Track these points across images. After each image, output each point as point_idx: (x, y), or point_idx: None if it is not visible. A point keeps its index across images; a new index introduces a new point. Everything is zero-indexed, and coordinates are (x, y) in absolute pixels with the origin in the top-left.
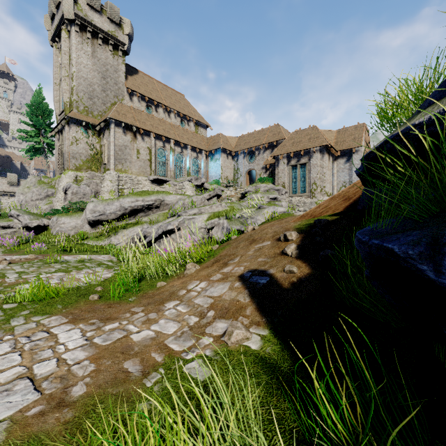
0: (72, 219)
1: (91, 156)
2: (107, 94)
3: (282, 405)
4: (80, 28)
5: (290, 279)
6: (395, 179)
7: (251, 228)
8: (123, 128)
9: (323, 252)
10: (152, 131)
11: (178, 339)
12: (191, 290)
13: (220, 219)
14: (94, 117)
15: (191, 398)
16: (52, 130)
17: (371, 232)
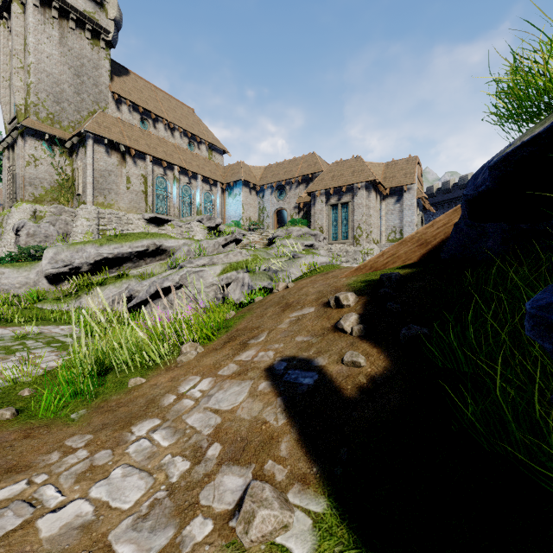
0: (22, 272)
1: (58, 183)
2: (83, 98)
3: None
4: (41, 2)
5: (355, 377)
6: None
7: (283, 285)
8: (106, 146)
9: (406, 329)
10: (148, 153)
11: (139, 524)
12: (185, 395)
13: (239, 272)
14: (63, 129)
15: None
16: None
17: None
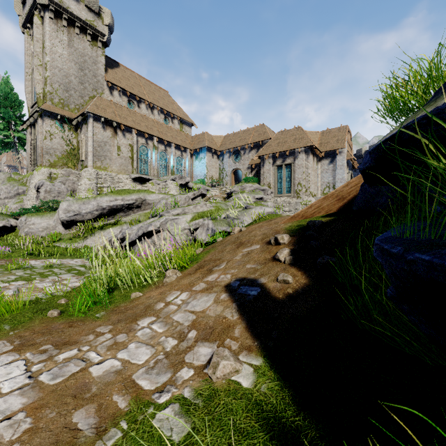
0: (44, 220)
1: (67, 152)
2: (85, 87)
3: None
4: (55, 15)
5: (285, 290)
6: (441, 169)
7: (238, 229)
8: (103, 123)
9: (320, 259)
10: (134, 127)
11: (149, 371)
12: (171, 303)
13: (205, 219)
14: (70, 110)
15: None
16: (23, 123)
17: (401, 240)
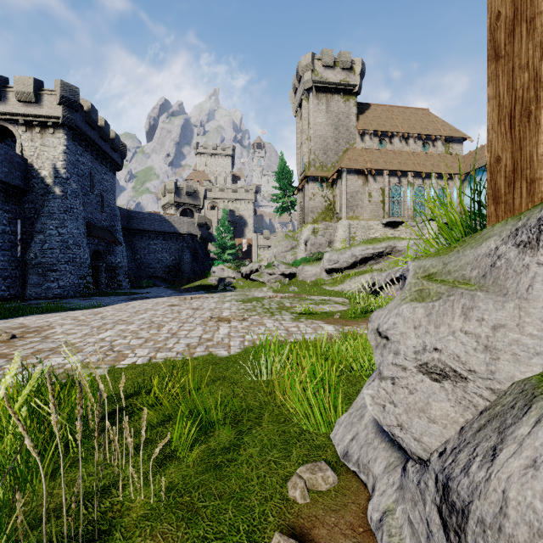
0: (313, 268)
1: (325, 207)
2: (339, 143)
3: None
4: (316, 92)
5: None
6: None
7: None
8: (354, 174)
9: None
10: (385, 168)
11: None
12: None
13: None
14: (328, 170)
15: None
16: (295, 190)
17: None
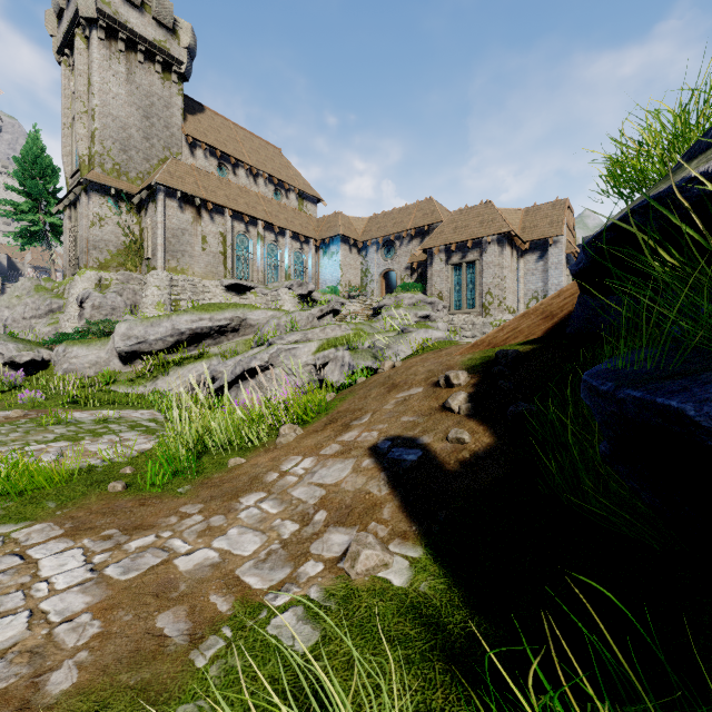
0: (91, 350)
1: (125, 246)
2: (153, 144)
3: (455, 709)
4: (106, 34)
5: (459, 453)
6: (665, 274)
7: (389, 364)
8: (179, 200)
9: (513, 407)
10: (227, 206)
11: (260, 565)
12: (288, 472)
13: (338, 349)
14: (130, 181)
15: (280, 693)
16: (59, 202)
17: (616, 374)
